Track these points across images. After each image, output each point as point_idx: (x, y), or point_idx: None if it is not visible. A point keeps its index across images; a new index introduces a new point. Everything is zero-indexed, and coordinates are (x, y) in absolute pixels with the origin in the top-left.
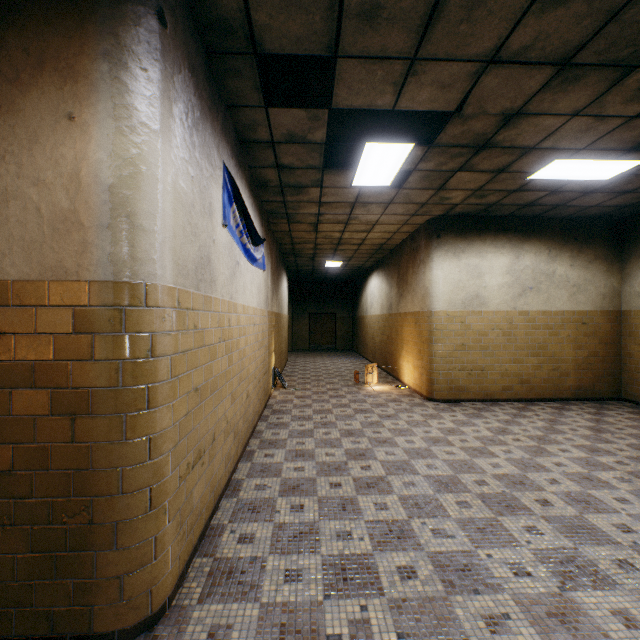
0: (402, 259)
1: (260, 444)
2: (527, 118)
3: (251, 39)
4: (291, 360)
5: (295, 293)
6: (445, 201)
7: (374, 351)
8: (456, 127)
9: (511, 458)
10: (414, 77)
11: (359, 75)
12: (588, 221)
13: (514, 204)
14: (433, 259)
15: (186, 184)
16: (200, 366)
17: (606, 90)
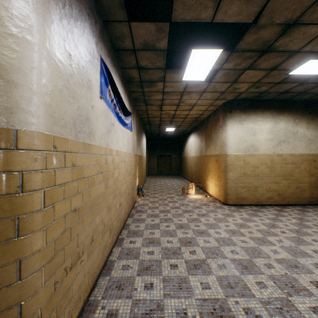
0: (208, 125)
1: (127, 233)
2: (299, 27)
3: None
4: (148, 180)
5: (150, 145)
6: (236, 90)
7: (192, 175)
8: (251, 36)
9: (283, 246)
10: None
11: None
12: (317, 102)
13: (276, 92)
14: (227, 124)
15: (63, 57)
16: (78, 193)
17: None
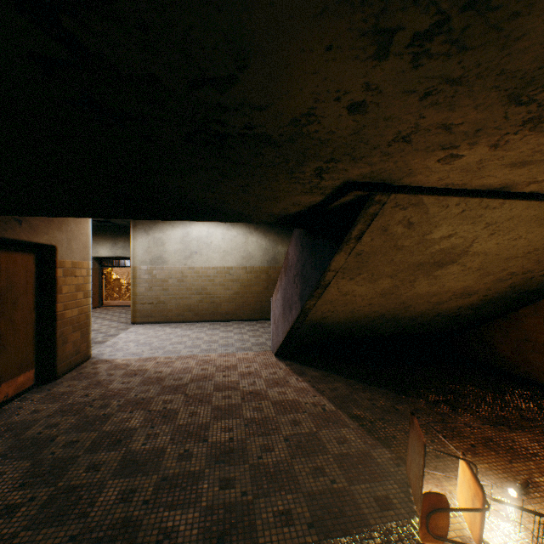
0: None
1: None
2: None
3: None
4: None
5: None
6: None
7: None
8: None
9: None
10: None
11: None
12: None
13: None
14: None
15: None
16: None
17: None
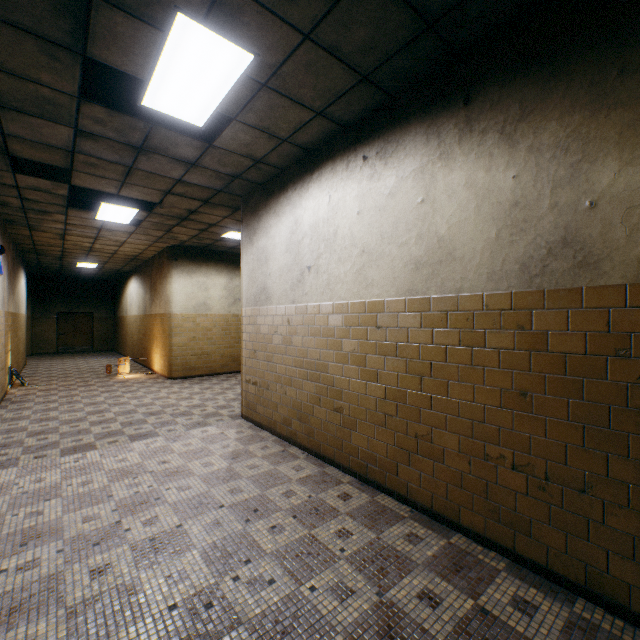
0: (154, 271)
1: (3, 421)
2: (203, 214)
3: (7, 150)
4: (32, 364)
5: (37, 289)
6: (177, 238)
7: (133, 348)
8: (164, 209)
9: (202, 398)
10: (128, 187)
11: (90, 179)
12: None
13: (224, 246)
14: (173, 276)
15: None
16: None
17: (233, 213)
